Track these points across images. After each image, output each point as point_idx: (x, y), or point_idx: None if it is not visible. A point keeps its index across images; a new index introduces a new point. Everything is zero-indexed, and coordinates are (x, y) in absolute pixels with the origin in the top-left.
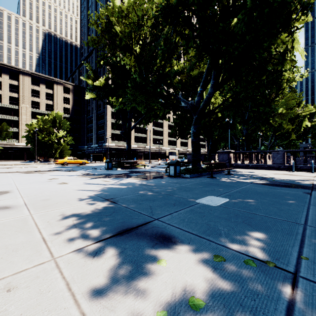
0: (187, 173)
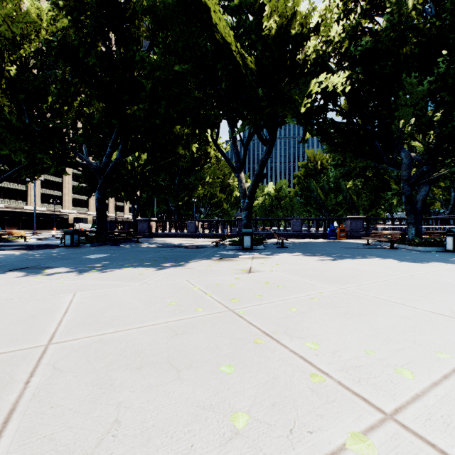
0: (88, 242)
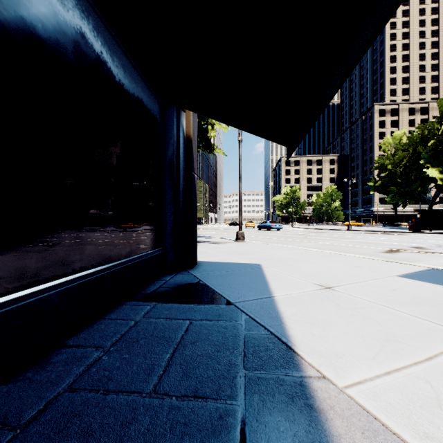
0: None
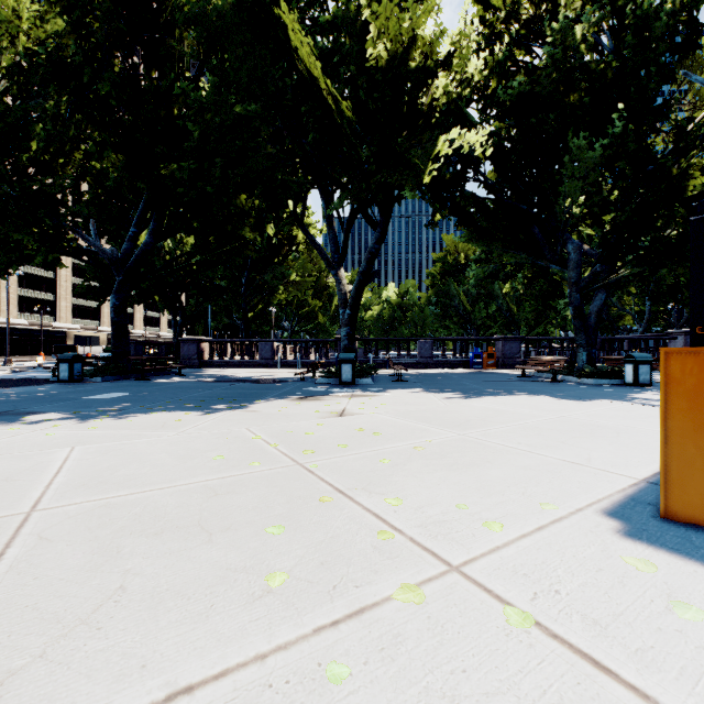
0: (98, 374)
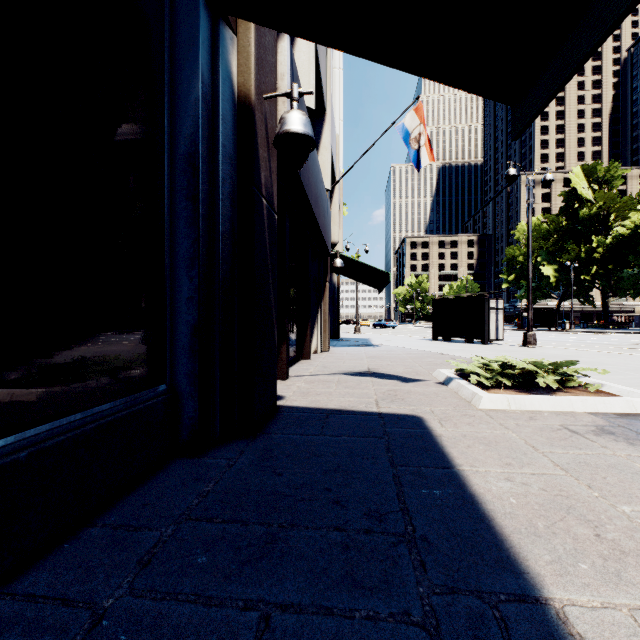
0: None
